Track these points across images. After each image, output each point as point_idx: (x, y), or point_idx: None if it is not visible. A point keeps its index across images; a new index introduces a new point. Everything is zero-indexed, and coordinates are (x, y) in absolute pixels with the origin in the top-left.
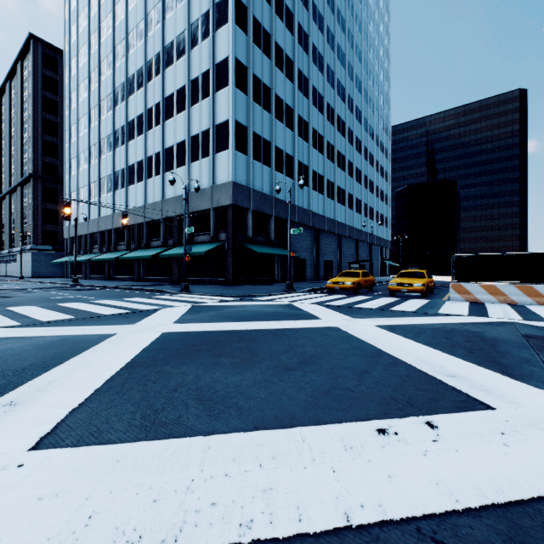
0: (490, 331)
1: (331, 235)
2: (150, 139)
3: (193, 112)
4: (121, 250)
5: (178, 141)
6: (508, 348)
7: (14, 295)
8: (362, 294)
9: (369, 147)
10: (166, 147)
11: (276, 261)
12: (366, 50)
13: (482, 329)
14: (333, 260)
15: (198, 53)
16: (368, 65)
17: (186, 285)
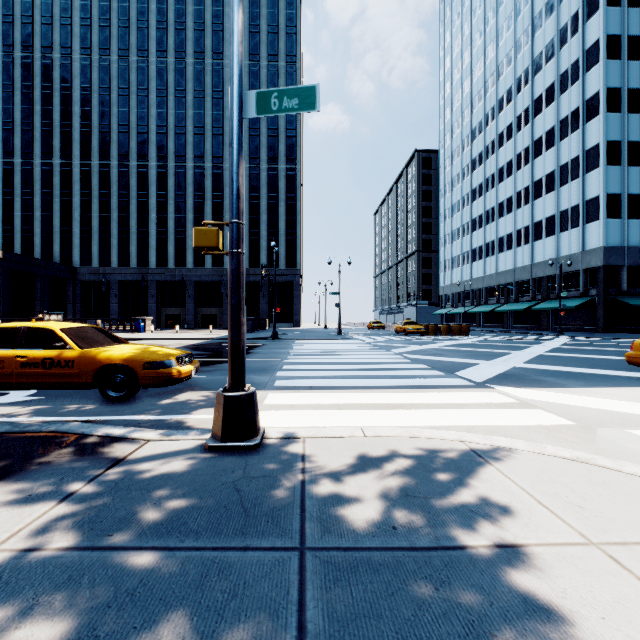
0: None
1: None
2: (518, 216)
3: (561, 192)
4: (490, 304)
5: (546, 216)
6: None
7: None
8: None
9: None
10: (534, 221)
11: None
12: None
13: None
14: None
15: (567, 143)
16: None
17: (561, 330)
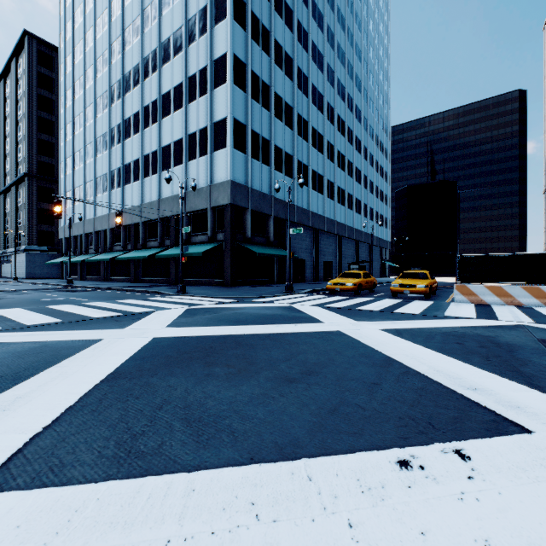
0: (503, 335)
1: (330, 236)
2: (146, 138)
3: (190, 110)
4: (117, 250)
5: (175, 139)
6: (527, 354)
7: (4, 297)
8: (363, 295)
9: (369, 147)
10: (163, 145)
11: (275, 262)
12: (366, 49)
13: (494, 333)
14: (333, 261)
15: (195, 49)
16: (368, 65)
17: (183, 286)
